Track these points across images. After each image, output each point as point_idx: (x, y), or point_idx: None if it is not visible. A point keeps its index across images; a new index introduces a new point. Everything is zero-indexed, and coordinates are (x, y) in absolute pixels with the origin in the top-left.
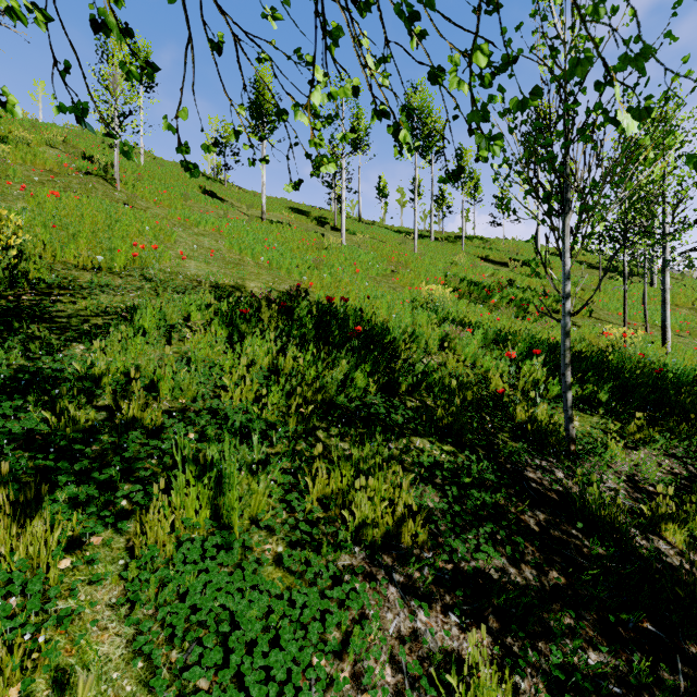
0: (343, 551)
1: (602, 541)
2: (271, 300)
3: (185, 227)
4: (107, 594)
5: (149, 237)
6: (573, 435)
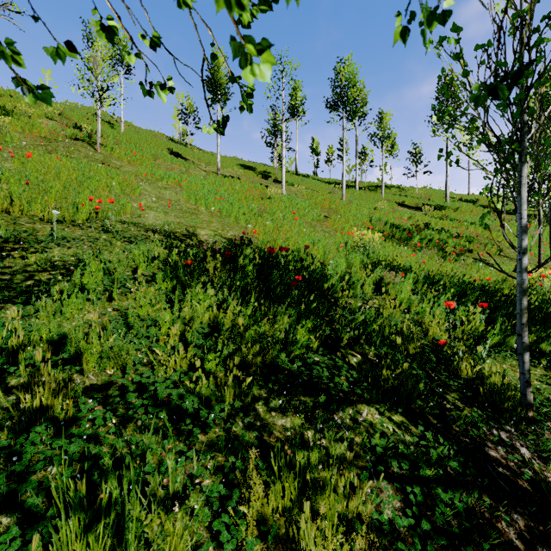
0: None
1: None
2: (216, 250)
3: (151, 181)
4: None
5: (117, 191)
6: (531, 400)
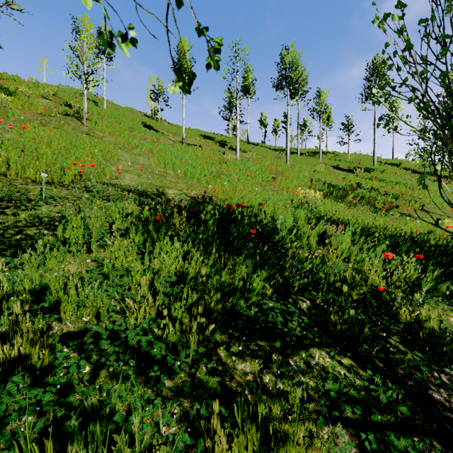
0: None
1: None
2: (181, 207)
3: (127, 149)
4: None
5: (99, 157)
6: None
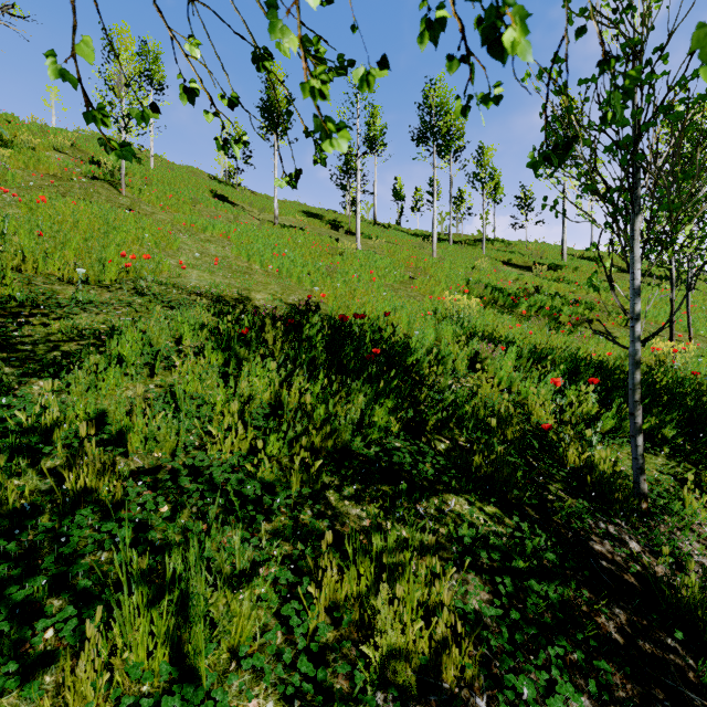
0: None
1: None
2: (276, 317)
3: (191, 232)
4: None
5: (150, 245)
6: (645, 489)
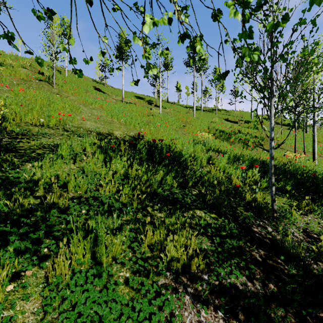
0: (161, 277)
1: (294, 266)
2: (125, 140)
3: (86, 105)
4: (32, 305)
5: (68, 110)
6: (275, 208)
